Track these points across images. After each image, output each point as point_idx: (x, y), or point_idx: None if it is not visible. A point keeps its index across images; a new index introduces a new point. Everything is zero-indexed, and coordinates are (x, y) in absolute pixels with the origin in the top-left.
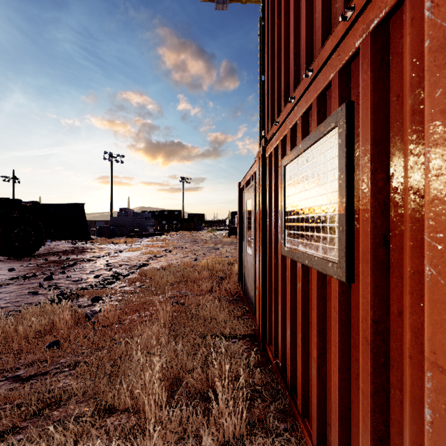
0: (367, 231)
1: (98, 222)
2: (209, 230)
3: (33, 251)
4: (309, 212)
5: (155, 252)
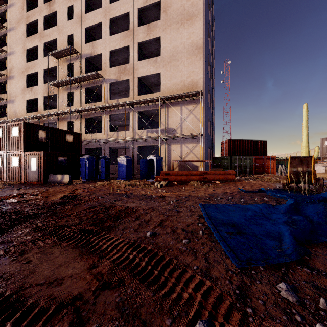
0: (3, 164)
1: None
2: None
3: None
4: None
5: None
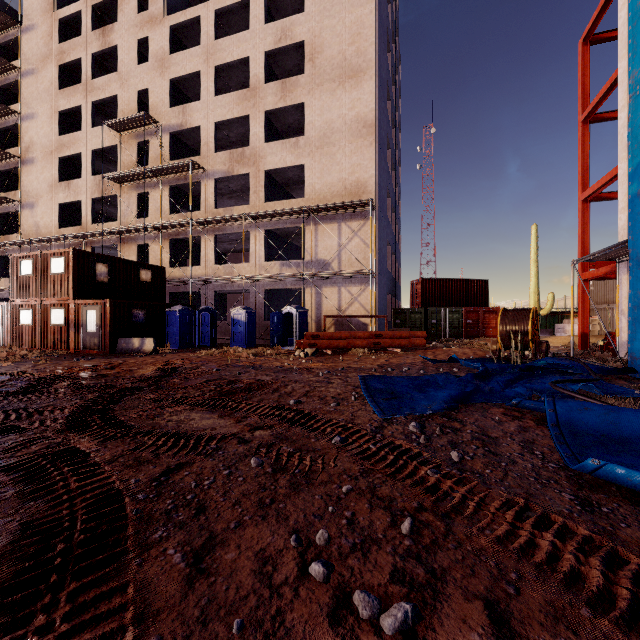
0: (34, 320)
1: None
2: None
3: None
4: (27, 318)
5: None
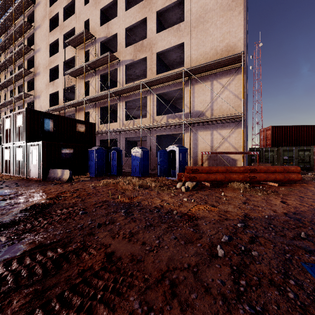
0: (11, 156)
1: None
2: None
3: None
4: (8, 155)
5: None
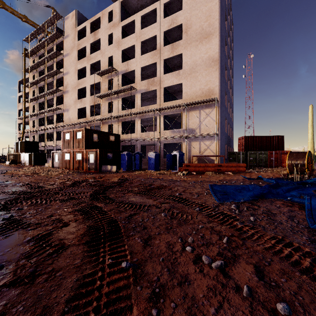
0: (70, 158)
1: None
2: None
3: None
4: (67, 157)
5: None
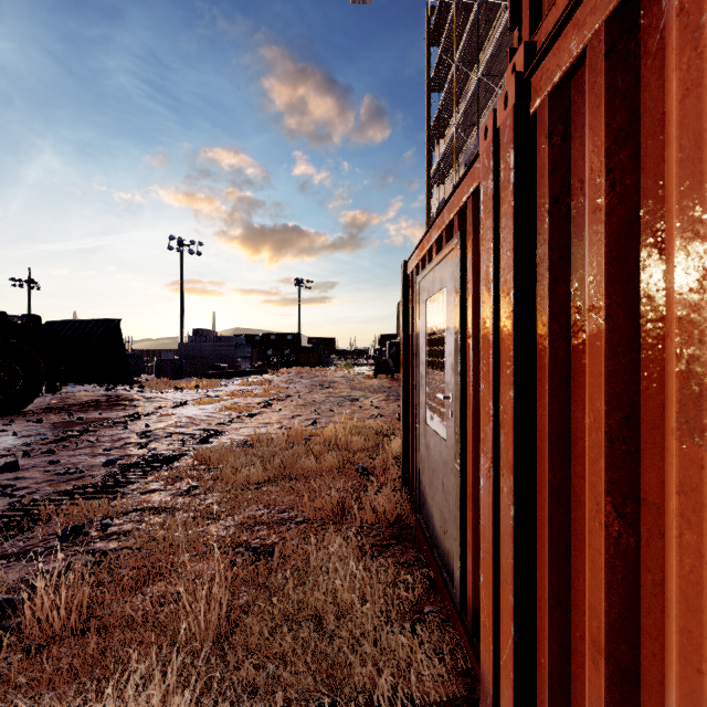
0: None
1: (165, 352)
2: (342, 365)
3: (21, 404)
4: None
5: (242, 407)
